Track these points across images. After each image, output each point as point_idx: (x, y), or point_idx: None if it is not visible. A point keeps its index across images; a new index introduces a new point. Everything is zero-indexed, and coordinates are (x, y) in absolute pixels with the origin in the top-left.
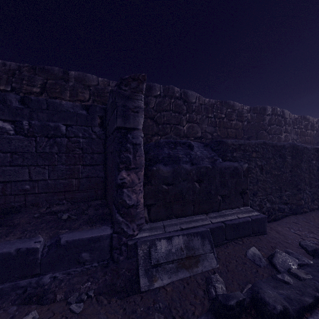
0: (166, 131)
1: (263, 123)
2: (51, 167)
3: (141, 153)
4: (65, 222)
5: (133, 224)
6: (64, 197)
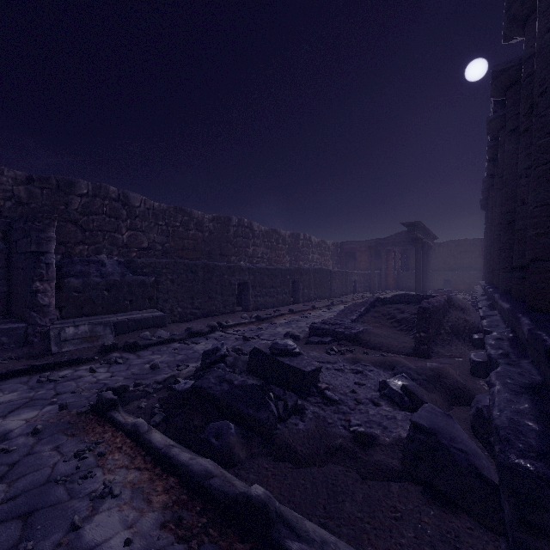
0: (97, 239)
1: (228, 235)
2: None
3: (54, 270)
4: None
5: (46, 319)
6: None
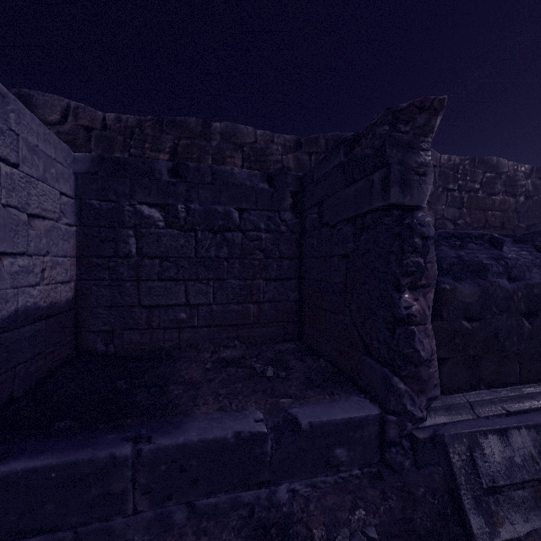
0: None
1: None
2: (216, 282)
3: (434, 256)
4: (268, 381)
5: (421, 398)
6: (235, 335)
